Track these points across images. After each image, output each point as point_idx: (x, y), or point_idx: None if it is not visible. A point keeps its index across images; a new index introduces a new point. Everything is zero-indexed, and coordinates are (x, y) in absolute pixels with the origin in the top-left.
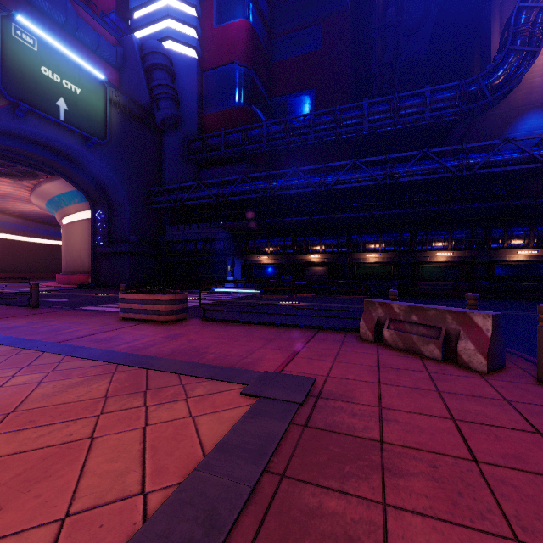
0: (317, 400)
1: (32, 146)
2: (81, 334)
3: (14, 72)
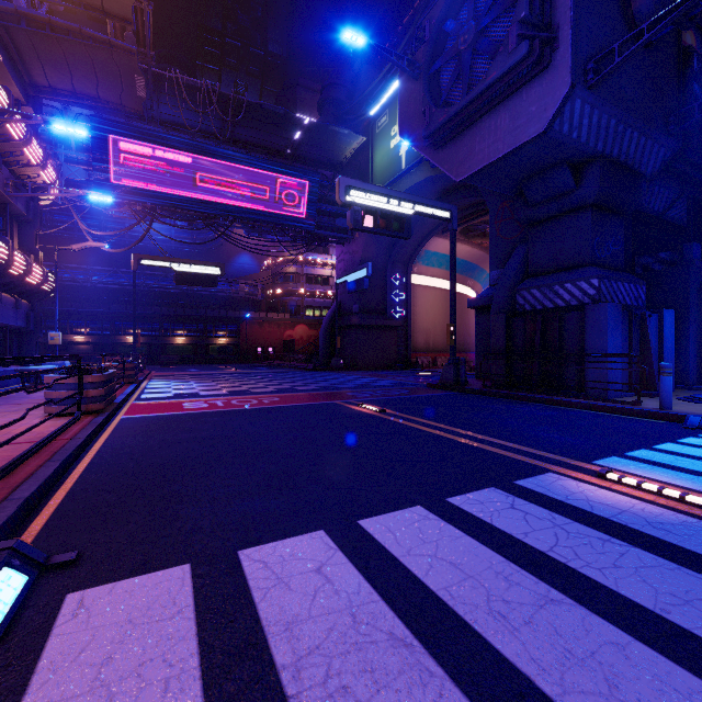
0: None
1: None
2: None
3: None
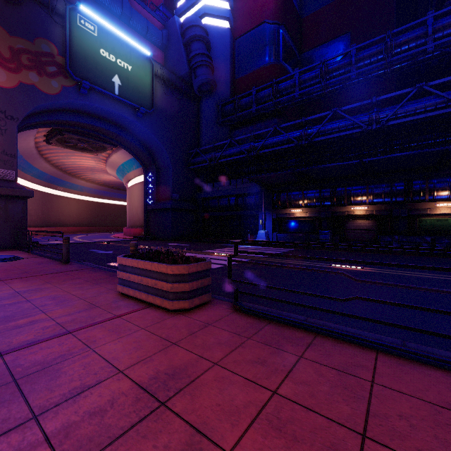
0: None
1: (97, 121)
2: (16, 340)
3: (79, 56)
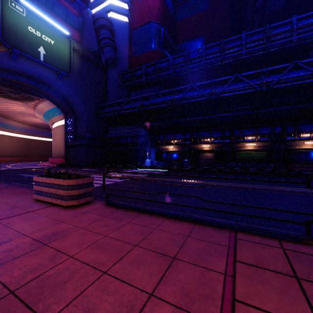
0: None
1: (26, 79)
2: None
3: (10, 29)
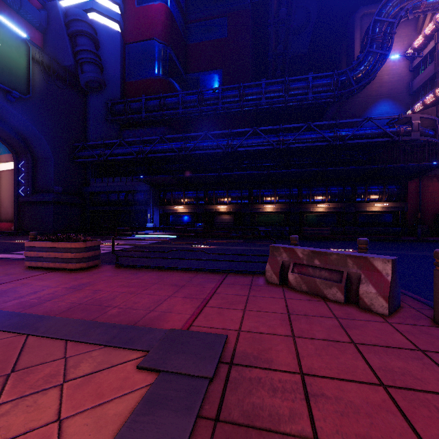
0: (230, 370)
1: None
2: None
3: None
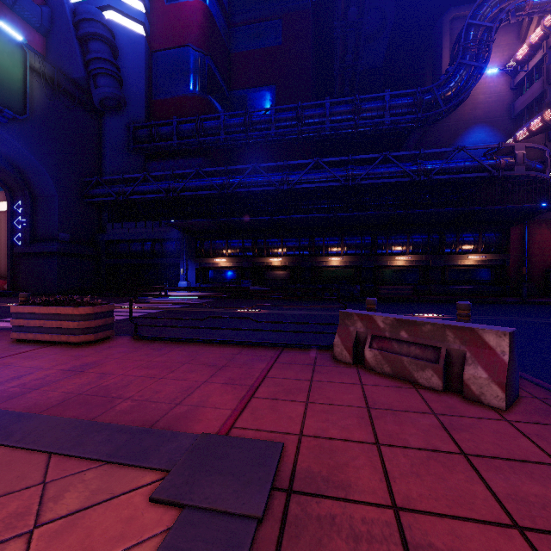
0: (289, 502)
1: None
2: None
3: None
